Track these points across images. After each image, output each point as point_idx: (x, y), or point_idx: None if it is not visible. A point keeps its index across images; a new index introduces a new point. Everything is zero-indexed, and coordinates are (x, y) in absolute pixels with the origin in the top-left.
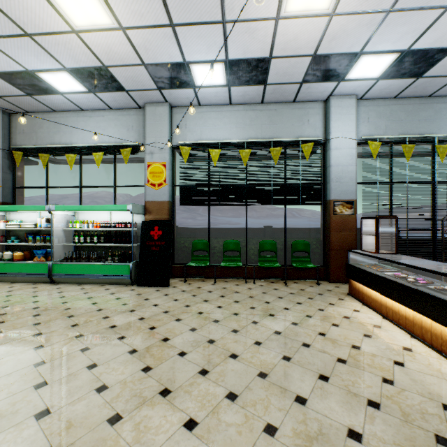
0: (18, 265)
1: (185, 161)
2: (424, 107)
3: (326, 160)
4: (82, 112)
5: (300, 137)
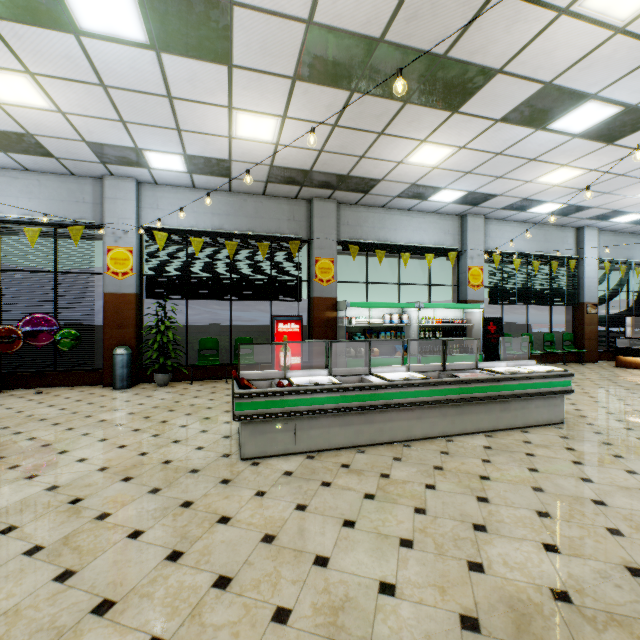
0: (389, 359)
1: (496, 267)
2: (625, 240)
3: (577, 272)
4: (405, 211)
5: (562, 253)
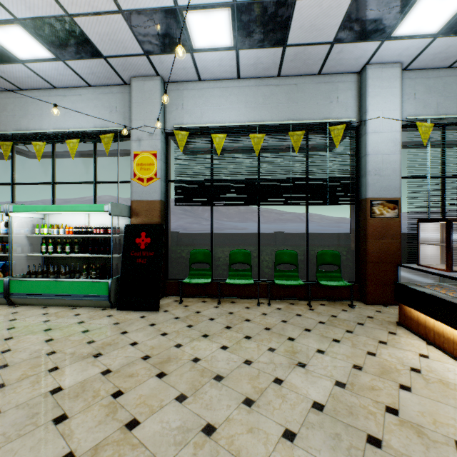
0: None
1: (181, 150)
2: None
3: (360, 147)
4: (55, 90)
5: (327, 118)
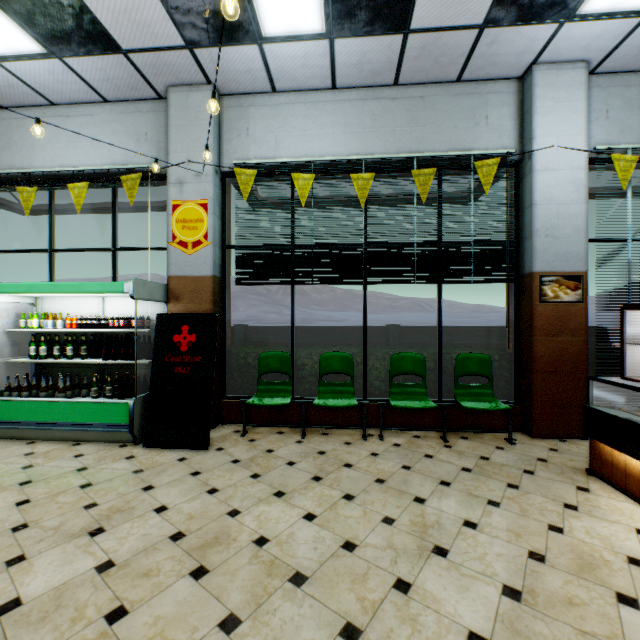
0: None
1: (245, 198)
2: None
3: (522, 194)
4: (52, 107)
5: (471, 150)
